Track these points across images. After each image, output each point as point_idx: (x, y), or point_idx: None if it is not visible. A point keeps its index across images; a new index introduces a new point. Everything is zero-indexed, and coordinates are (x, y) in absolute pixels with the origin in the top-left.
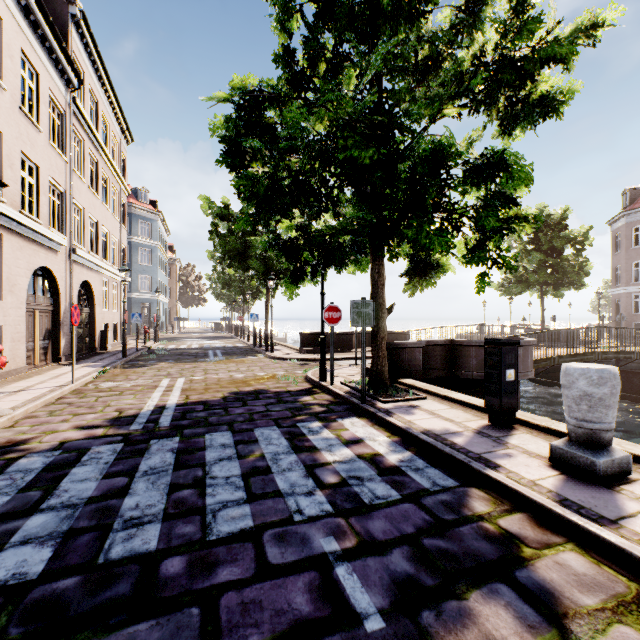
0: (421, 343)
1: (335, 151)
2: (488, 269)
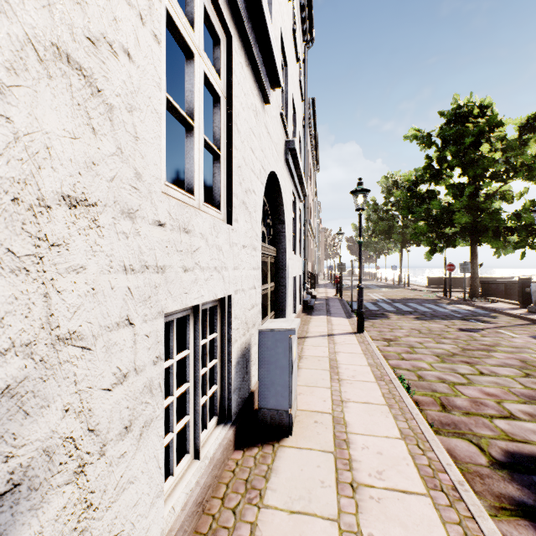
0: (503, 281)
1: (452, 213)
2: (525, 250)
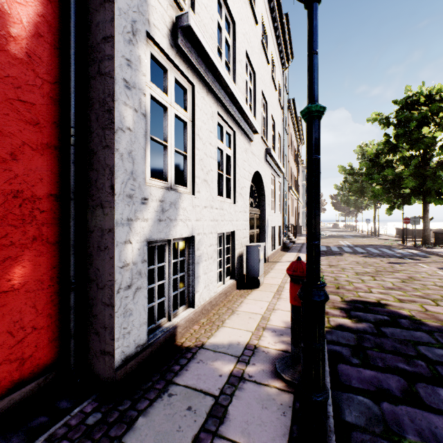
0: None
1: (402, 179)
2: None
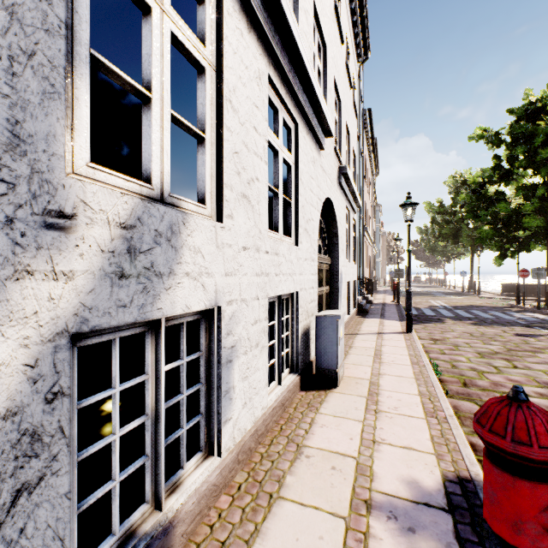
0: None
1: (522, 216)
2: None
